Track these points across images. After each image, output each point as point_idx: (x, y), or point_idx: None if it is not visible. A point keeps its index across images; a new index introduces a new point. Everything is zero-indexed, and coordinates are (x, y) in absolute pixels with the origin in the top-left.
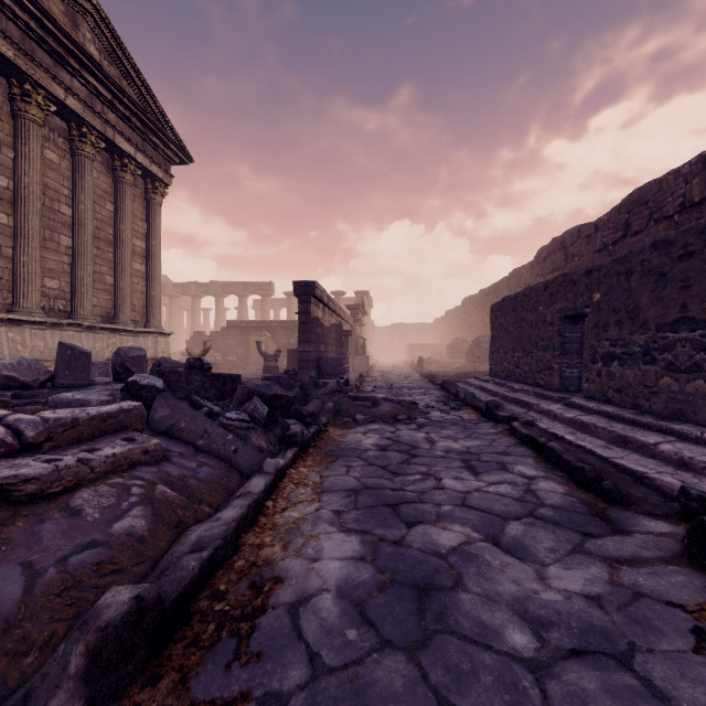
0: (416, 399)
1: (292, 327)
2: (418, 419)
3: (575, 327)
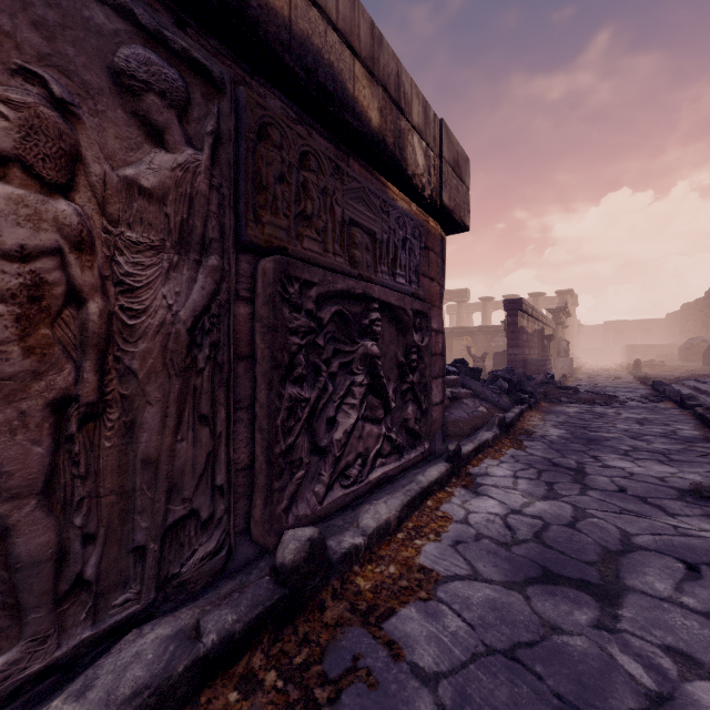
0: (618, 395)
1: (492, 331)
2: (613, 404)
3: None
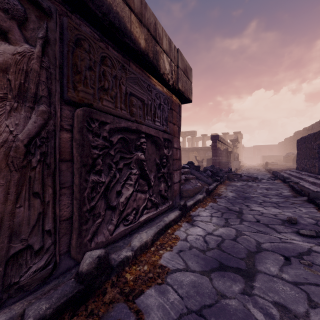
0: (258, 177)
1: (206, 149)
2: (256, 181)
3: None
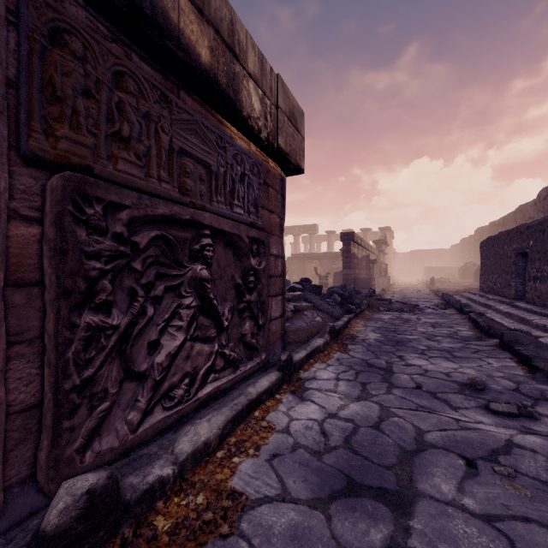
0: (419, 304)
1: (333, 256)
2: (416, 312)
3: (526, 259)
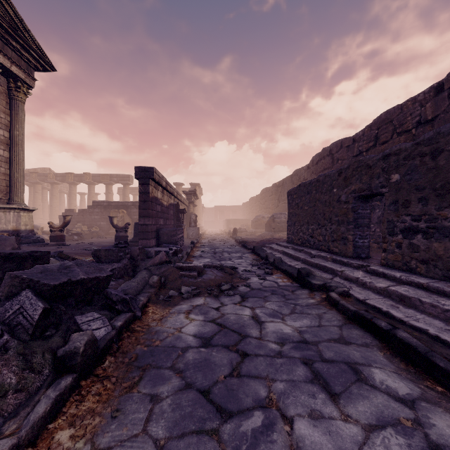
0: (235, 263)
1: None
2: (240, 288)
3: (366, 205)
